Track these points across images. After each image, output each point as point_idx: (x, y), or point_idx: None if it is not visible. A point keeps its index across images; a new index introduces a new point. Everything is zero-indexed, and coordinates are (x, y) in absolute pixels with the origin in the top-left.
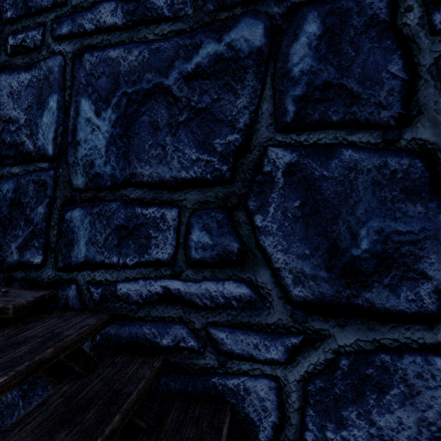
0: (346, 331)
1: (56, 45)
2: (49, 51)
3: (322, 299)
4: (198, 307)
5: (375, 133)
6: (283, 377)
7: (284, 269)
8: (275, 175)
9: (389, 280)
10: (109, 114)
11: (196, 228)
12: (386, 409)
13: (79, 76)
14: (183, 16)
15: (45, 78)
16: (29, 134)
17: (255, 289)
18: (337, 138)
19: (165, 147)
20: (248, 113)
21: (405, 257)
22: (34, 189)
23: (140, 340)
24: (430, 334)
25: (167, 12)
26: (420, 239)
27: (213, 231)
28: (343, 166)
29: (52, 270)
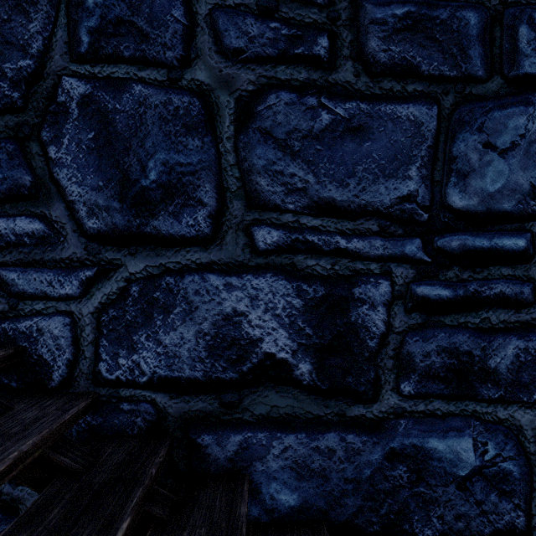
0: (137, 259)
1: None
2: None
3: (115, 230)
4: None
5: (161, 71)
6: (78, 311)
7: (78, 201)
8: (69, 105)
9: (173, 208)
10: None
11: None
12: (171, 328)
13: None
14: None
15: None
16: None
17: (50, 223)
18: (129, 73)
19: None
20: (42, 39)
21: (186, 186)
22: None
23: None
24: (205, 254)
25: None
26: (198, 170)
27: (3, 163)
28: (134, 100)
29: None
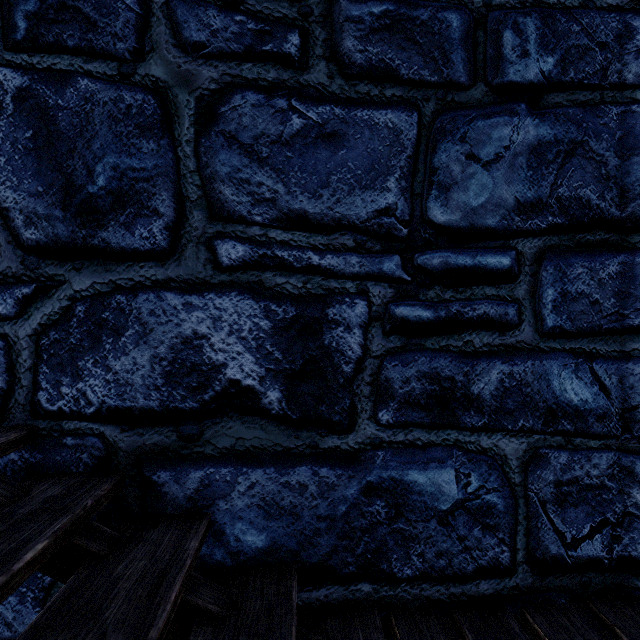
0: (83, 275)
1: None
2: None
3: (57, 241)
4: None
5: (111, 64)
6: (13, 334)
7: (14, 209)
8: (3, 99)
9: (125, 218)
10: None
11: None
12: (122, 352)
13: None
14: None
15: None
16: None
17: None
18: (74, 66)
19: None
20: None
21: (140, 194)
22: None
23: None
24: (162, 270)
25: None
26: (153, 176)
27: None
28: (80, 96)
29: None
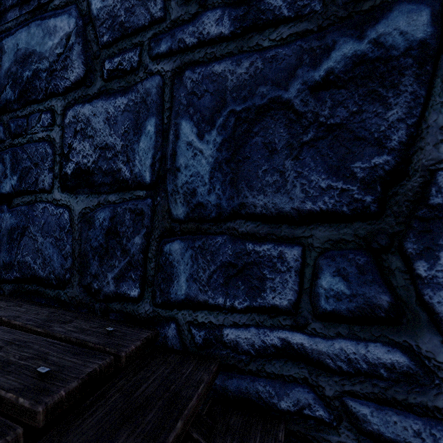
0: None
1: (153, 65)
2: (146, 72)
3: None
4: (329, 370)
5: None
6: None
7: None
8: None
9: None
10: (213, 137)
11: (327, 272)
12: None
13: (179, 96)
14: (308, 13)
15: (142, 101)
16: (126, 160)
17: (417, 358)
18: None
19: (283, 173)
20: (405, 127)
21: None
22: (130, 218)
23: (252, 397)
24: None
25: (287, 11)
26: None
27: (351, 277)
28: None
29: (150, 305)
